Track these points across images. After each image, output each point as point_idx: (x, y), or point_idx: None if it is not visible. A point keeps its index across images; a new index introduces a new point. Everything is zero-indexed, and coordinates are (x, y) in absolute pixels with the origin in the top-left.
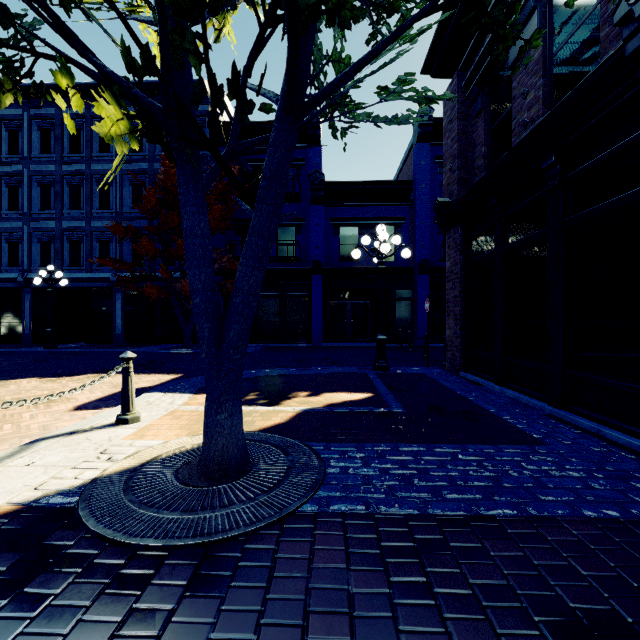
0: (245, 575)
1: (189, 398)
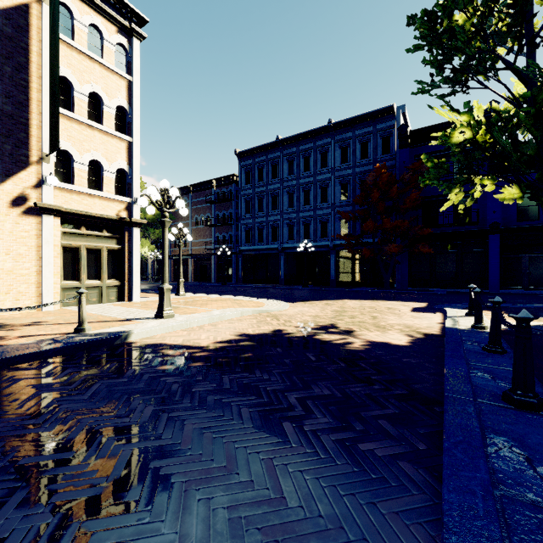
0: None
1: None
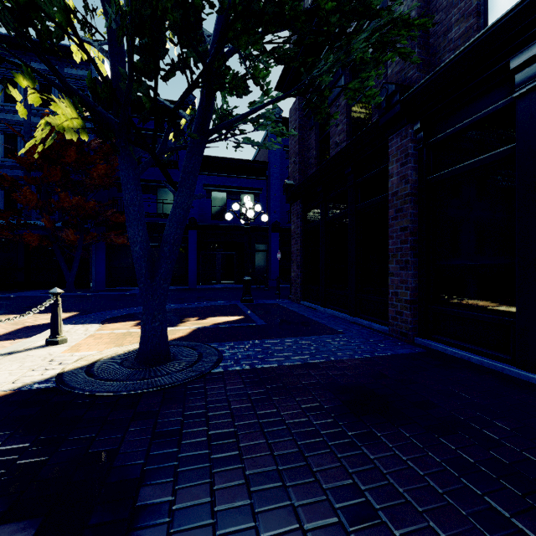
0: (191, 397)
1: (100, 326)
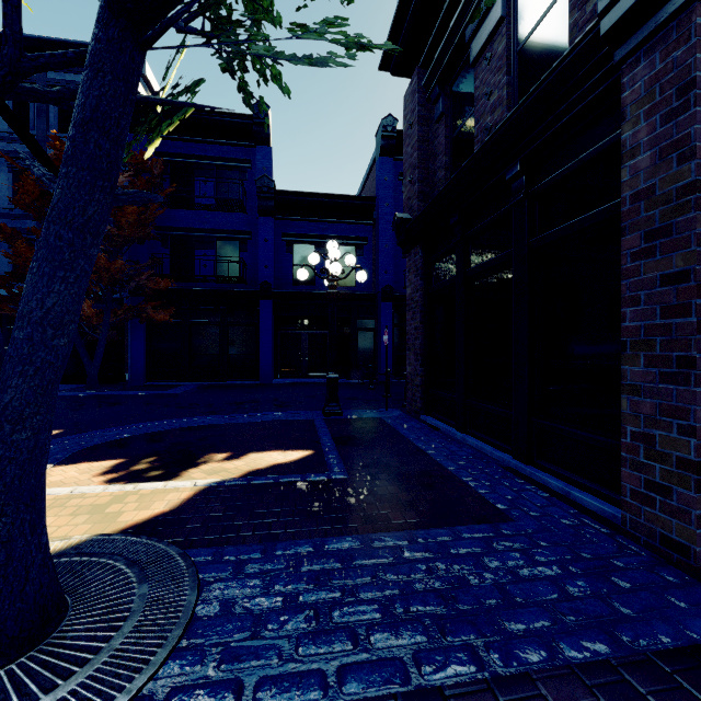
0: None
1: None
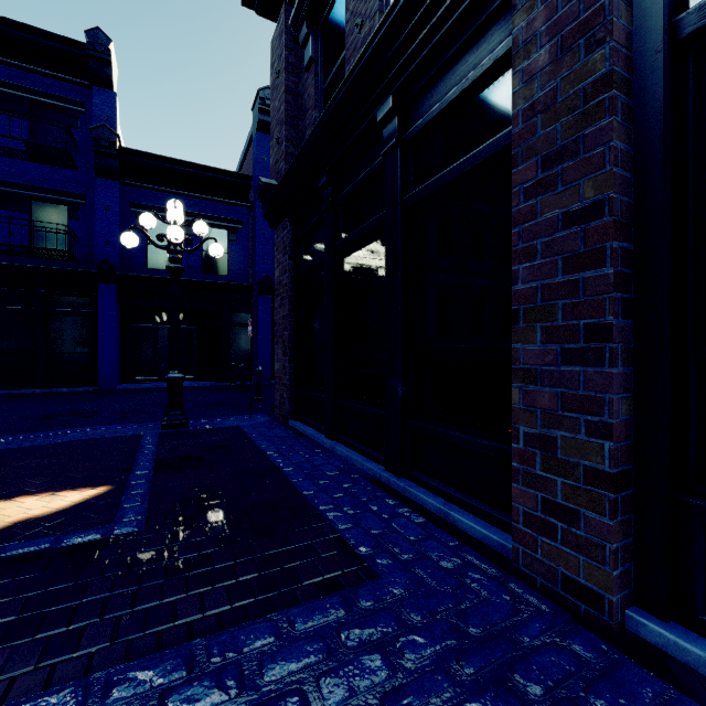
0: None
1: None
